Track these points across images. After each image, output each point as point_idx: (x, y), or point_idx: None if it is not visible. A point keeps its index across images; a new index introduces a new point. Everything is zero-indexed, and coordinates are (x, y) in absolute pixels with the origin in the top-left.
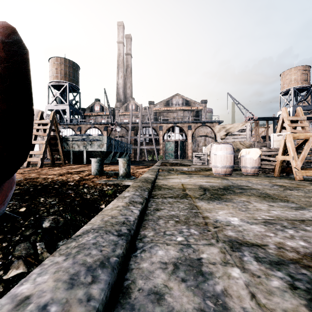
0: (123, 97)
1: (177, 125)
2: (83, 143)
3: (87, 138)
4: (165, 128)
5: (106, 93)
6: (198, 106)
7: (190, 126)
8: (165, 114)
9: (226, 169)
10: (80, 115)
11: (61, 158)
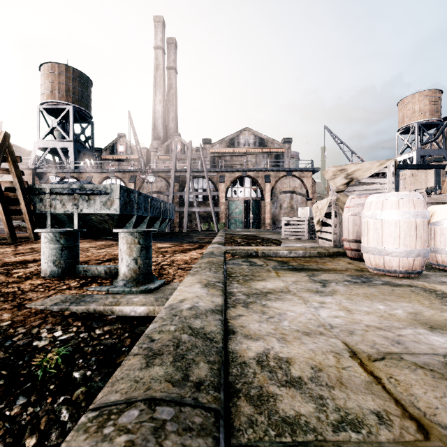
0: (163, 133)
1: (247, 175)
2: (73, 197)
3: (82, 188)
4: (229, 180)
5: (131, 119)
6: (279, 147)
7: (268, 176)
8: (227, 159)
9: (413, 259)
10: (93, 158)
11: (26, 227)
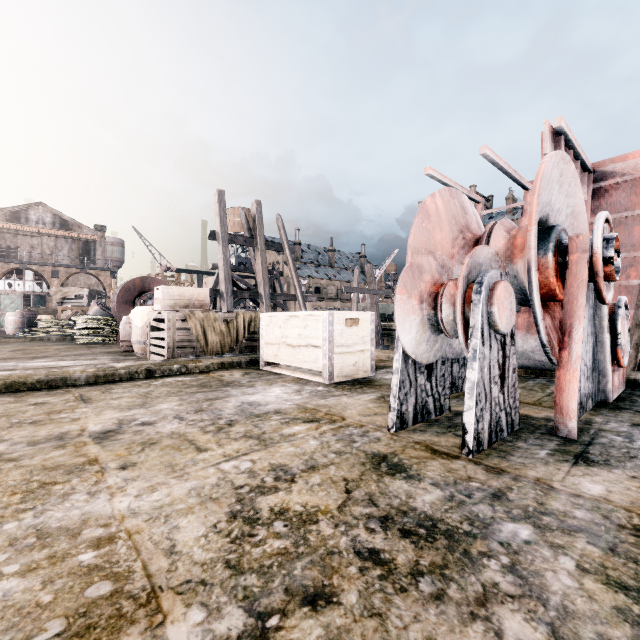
0: None
1: (28, 267)
2: None
3: None
4: None
5: None
6: (89, 234)
7: (57, 272)
8: (8, 236)
9: (15, 330)
10: None
11: None
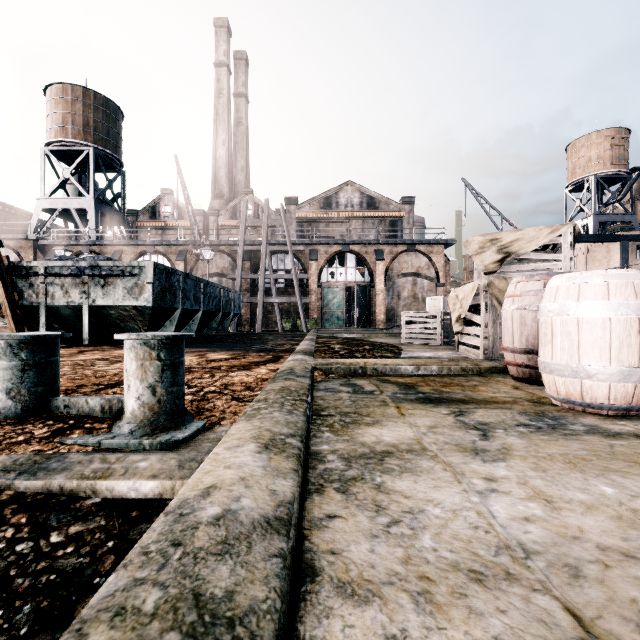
0: (228, 189)
1: (350, 249)
2: (80, 281)
3: (94, 266)
4: (323, 257)
5: (179, 167)
6: (396, 210)
7: (380, 252)
8: (321, 226)
9: (634, 385)
10: (124, 225)
11: (8, 327)
